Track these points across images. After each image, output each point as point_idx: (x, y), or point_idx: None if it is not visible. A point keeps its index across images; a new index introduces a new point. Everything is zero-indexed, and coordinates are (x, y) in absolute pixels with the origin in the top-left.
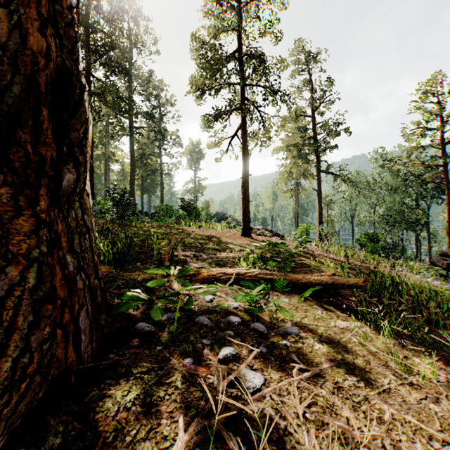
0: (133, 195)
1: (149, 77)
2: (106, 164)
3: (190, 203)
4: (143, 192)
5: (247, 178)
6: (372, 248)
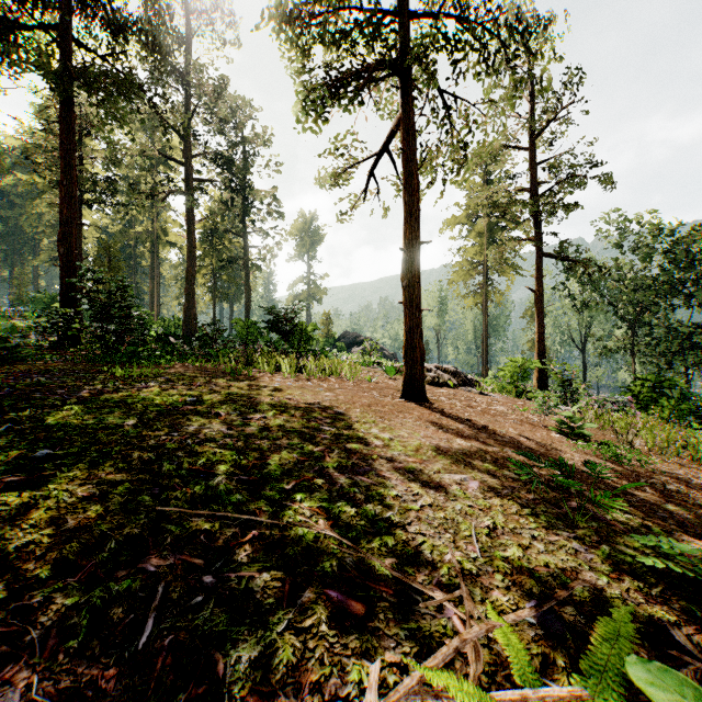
0: (191, 303)
1: (220, 87)
2: (153, 250)
3: (287, 316)
4: (215, 297)
5: (415, 250)
6: (672, 411)
